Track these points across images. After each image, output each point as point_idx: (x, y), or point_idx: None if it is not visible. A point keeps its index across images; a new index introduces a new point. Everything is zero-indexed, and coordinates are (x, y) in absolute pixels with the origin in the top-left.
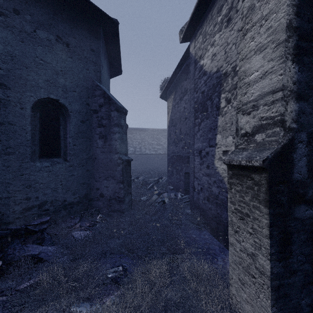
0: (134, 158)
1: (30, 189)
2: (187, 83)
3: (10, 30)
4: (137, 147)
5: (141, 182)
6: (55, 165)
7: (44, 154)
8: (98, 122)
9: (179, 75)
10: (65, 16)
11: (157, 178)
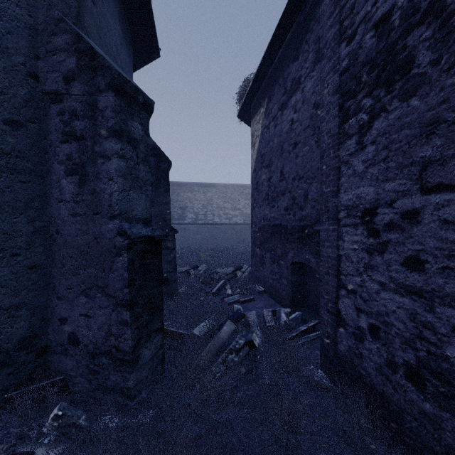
0: (196, 230)
1: None
2: (300, 65)
3: None
4: (200, 213)
5: (201, 278)
6: None
7: None
8: (63, 126)
9: (278, 58)
10: None
11: (233, 268)
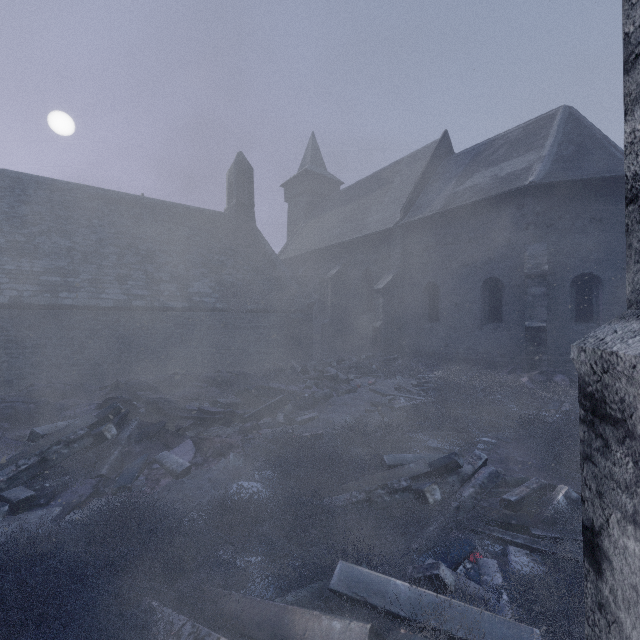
0: None
1: (568, 346)
2: None
3: (556, 233)
4: None
5: None
6: (588, 329)
7: (579, 320)
8: None
9: None
10: (598, 196)
11: None
